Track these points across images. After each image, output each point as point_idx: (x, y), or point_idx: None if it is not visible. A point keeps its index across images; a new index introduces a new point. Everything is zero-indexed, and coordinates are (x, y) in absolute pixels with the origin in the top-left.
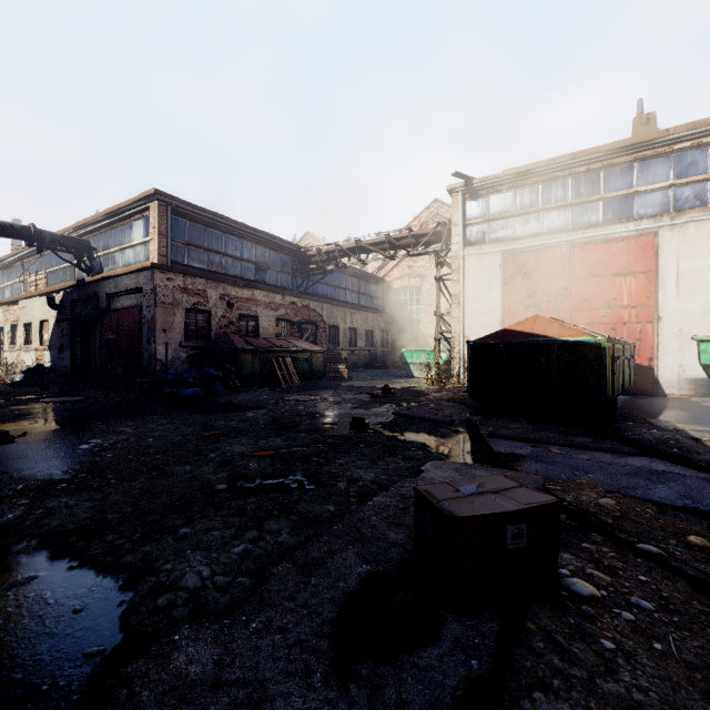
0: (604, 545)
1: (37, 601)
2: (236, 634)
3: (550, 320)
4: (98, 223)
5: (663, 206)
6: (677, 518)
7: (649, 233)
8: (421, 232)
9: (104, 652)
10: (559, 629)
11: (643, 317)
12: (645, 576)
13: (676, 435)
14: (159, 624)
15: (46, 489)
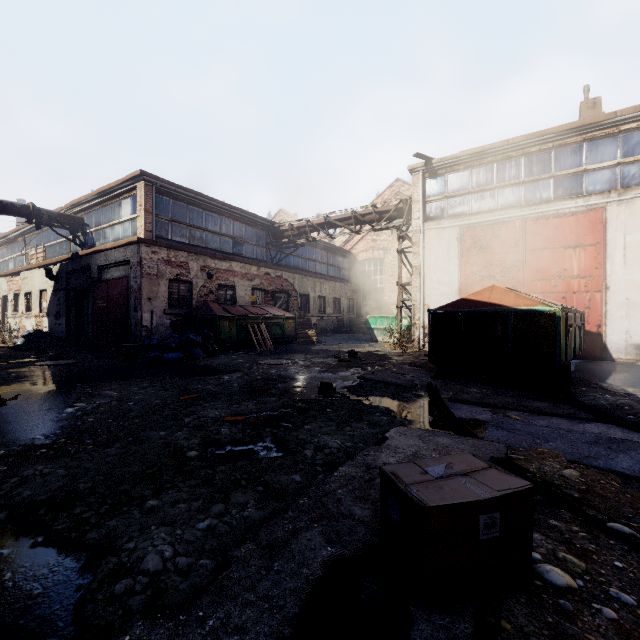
0: (573, 523)
1: None
2: (191, 634)
3: (506, 290)
4: (90, 202)
5: (611, 183)
6: None
7: (597, 208)
8: (384, 208)
9: None
10: (537, 630)
11: (592, 287)
12: (620, 561)
13: (629, 400)
14: (114, 615)
15: (25, 455)
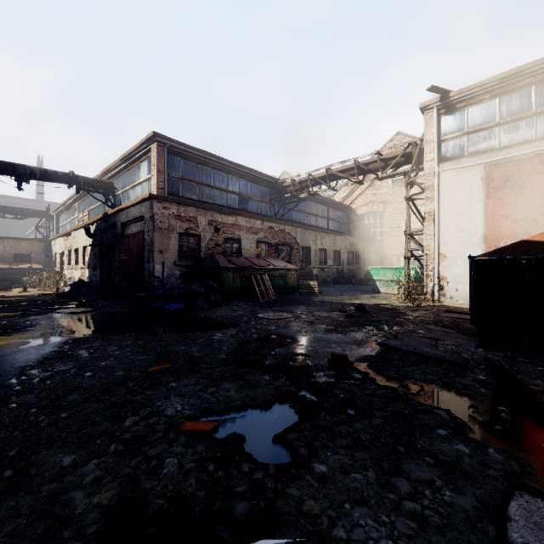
0: None
1: None
2: None
3: None
4: (117, 167)
5: None
6: None
7: None
8: (389, 155)
9: None
10: None
11: None
12: None
13: None
14: None
15: None
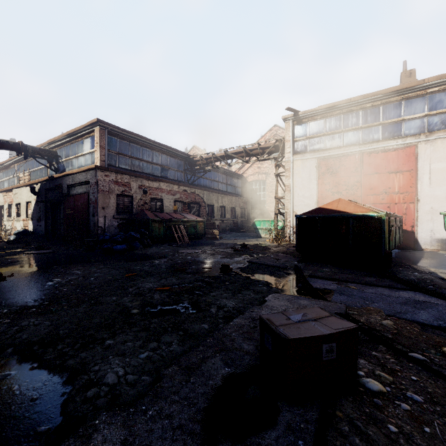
0: (386, 353)
1: (7, 392)
2: (138, 419)
3: (348, 201)
4: (62, 140)
5: (421, 129)
6: (434, 334)
7: (411, 146)
8: (265, 145)
9: (49, 431)
10: (359, 416)
11: (408, 200)
12: (415, 376)
13: (430, 276)
14: (87, 410)
15: (22, 312)
